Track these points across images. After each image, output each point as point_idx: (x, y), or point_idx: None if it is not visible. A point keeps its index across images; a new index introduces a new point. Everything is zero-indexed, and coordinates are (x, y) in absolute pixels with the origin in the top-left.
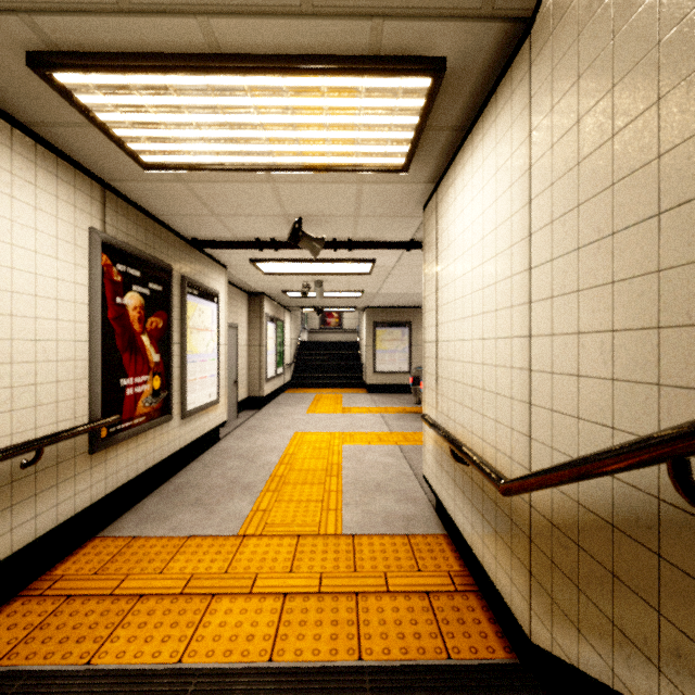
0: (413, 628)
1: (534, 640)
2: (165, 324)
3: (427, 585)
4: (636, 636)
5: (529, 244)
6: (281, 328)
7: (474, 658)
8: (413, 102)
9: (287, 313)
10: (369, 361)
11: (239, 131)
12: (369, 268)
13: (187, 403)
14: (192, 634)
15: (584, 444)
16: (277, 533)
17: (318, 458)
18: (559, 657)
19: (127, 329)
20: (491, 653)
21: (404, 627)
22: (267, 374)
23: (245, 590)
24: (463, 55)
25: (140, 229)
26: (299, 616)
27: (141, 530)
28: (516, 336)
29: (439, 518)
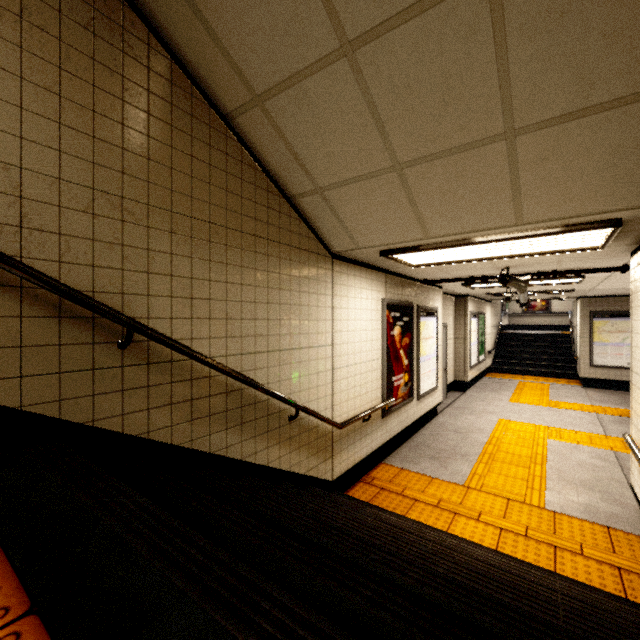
0: (600, 580)
1: None
2: (409, 340)
3: (619, 564)
4: None
5: None
6: (482, 320)
7: None
8: (599, 232)
9: (487, 304)
10: (584, 353)
11: (471, 253)
12: (578, 280)
13: (420, 389)
14: (448, 527)
15: None
16: (491, 492)
17: (522, 446)
18: None
19: (394, 348)
20: None
21: (592, 577)
22: (470, 362)
23: (474, 517)
24: (636, 215)
25: (399, 287)
26: (511, 542)
27: (404, 466)
28: None
29: None
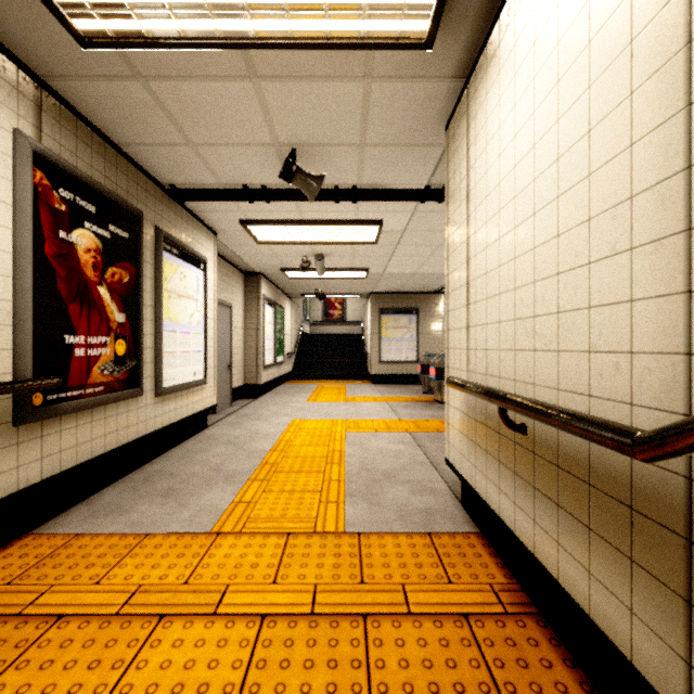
0: (451, 674)
1: None
2: (133, 279)
3: (463, 604)
4: None
5: None
6: (281, 314)
7: None
8: None
9: (287, 300)
10: (374, 349)
11: None
12: (376, 234)
13: (164, 378)
14: (117, 681)
15: None
16: (261, 530)
17: (318, 445)
18: None
19: (76, 274)
20: None
21: (437, 672)
22: (265, 360)
23: (208, 609)
24: None
25: (97, 156)
26: (280, 651)
27: (90, 525)
28: (645, 187)
29: (467, 513)
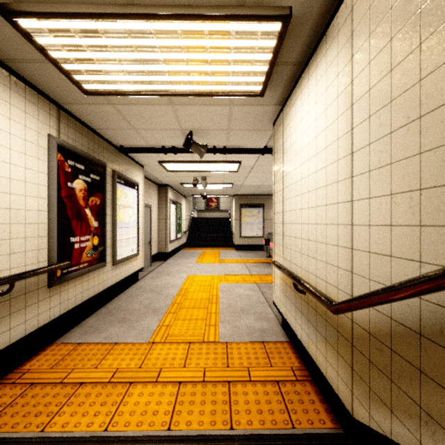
0: (268, 406)
1: (355, 416)
2: (101, 202)
3: (277, 376)
4: (441, 418)
5: (351, 136)
6: (180, 208)
7: (310, 428)
8: (268, 42)
9: (183, 198)
10: (237, 229)
11: (148, 66)
12: (237, 167)
13: (116, 255)
14: (115, 410)
15: (396, 275)
16: (175, 341)
17: (203, 292)
18: (375, 430)
19: (75, 204)
20: (322, 424)
21: (262, 405)
22: (170, 237)
23: (153, 379)
24: (303, 6)
25: (84, 138)
26: (189, 397)
27: (84, 339)
28: (341, 201)
29: (284, 331)
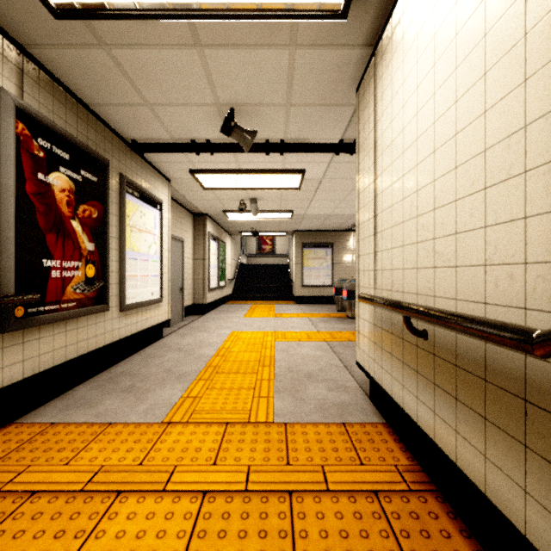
0: (364, 543)
1: None
2: (101, 215)
3: (373, 483)
4: None
5: None
6: (223, 248)
7: None
8: None
9: (228, 236)
10: (298, 276)
11: None
12: (299, 181)
13: (127, 297)
14: (78, 549)
15: None
16: (204, 420)
17: (252, 351)
18: None
19: (52, 209)
20: None
21: (353, 541)
22: (210, 284)
23: (159, 486)
24: None
25: (70, 113)
26: (218, 523)
27: (63, 416)
28: (539, 116)
29: (375, 406)
